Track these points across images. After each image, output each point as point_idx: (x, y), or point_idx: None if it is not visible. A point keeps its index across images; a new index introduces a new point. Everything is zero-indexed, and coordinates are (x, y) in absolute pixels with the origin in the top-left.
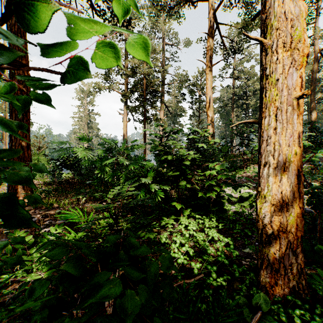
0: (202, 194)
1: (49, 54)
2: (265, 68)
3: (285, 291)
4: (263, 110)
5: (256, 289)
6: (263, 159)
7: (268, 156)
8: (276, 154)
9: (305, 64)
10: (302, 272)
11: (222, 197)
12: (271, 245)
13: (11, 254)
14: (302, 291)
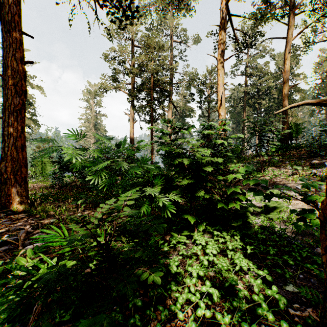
0: (223, 205)
1: None
2: None
3: None
4: None
5: None
6: None
7: None
8: None
9: None
10: None
11: (245, 207)
12: None
13: None
14: None
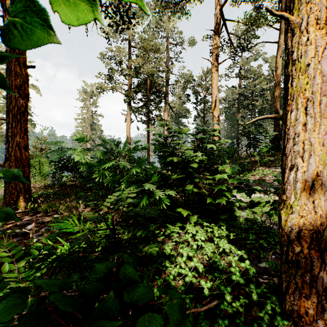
0: (211, 199)
1: None
2: (291, 52)
3: (318, 323)
4: (288, 102)
5: (281, 319)
6: (289, 161)
7: (295, 158)
8: (305, 155)
9: None
10: None
11: (232, 202)
12: (299, 265)
13: None
14: None
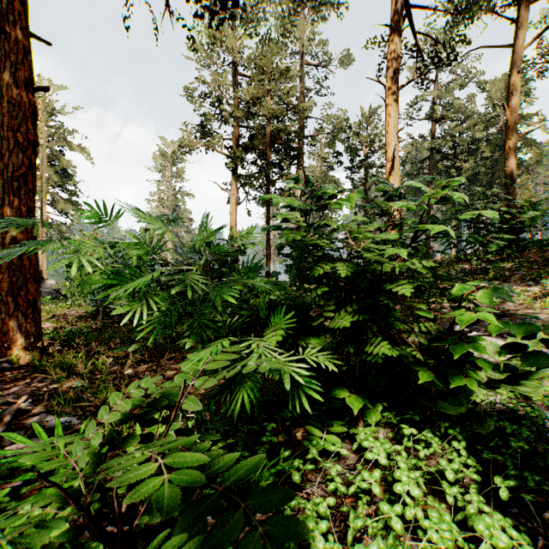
0: (431, 374)
1: None
2: None
3: None
4: None
5: None
6: None
7: None
8: None
9: None
10: None
11: None
12: None
13: None
14: None
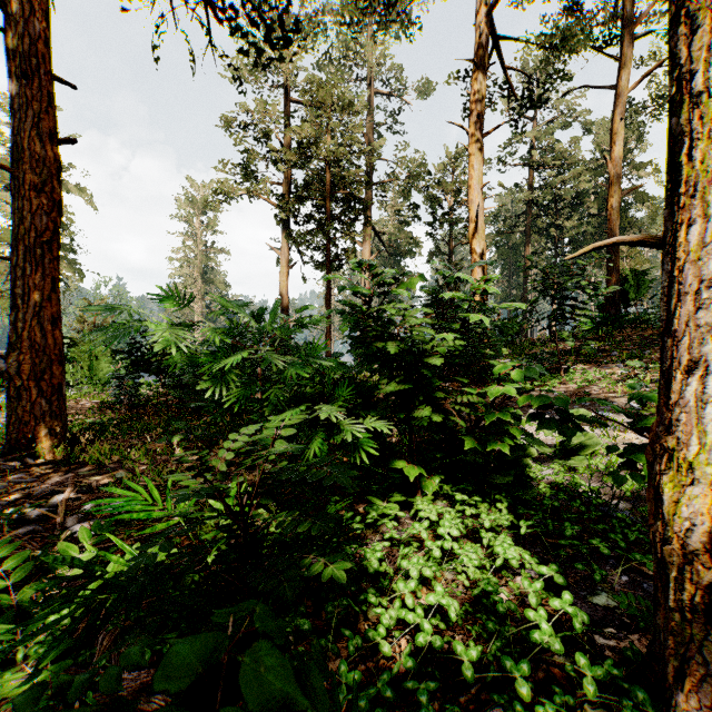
0: (474, 440)
1: None
2: (689, 74)
3: None
4: (680, 201)
5: None
6: (684, 350)
7: (700, 342)
8: None
9: None
10: None
11: (521, 445)
12: None
13: None
14: None
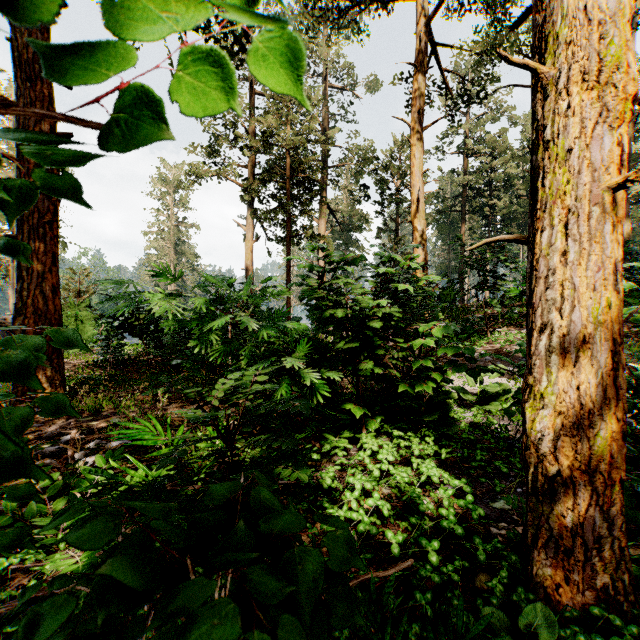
0: (407, 387)
1: (59, 65)
2: (543, 127)
3: (587, 597)
4: (537, 214)
5: (523, 592)
6: (539, 317)
7: (549, 311)
8: (566, 306)
9: (629, 118)
10: (621, 557)
11: (447, 393)
12: (556, 497)
13: (15, 512)
14: (622, 596)
